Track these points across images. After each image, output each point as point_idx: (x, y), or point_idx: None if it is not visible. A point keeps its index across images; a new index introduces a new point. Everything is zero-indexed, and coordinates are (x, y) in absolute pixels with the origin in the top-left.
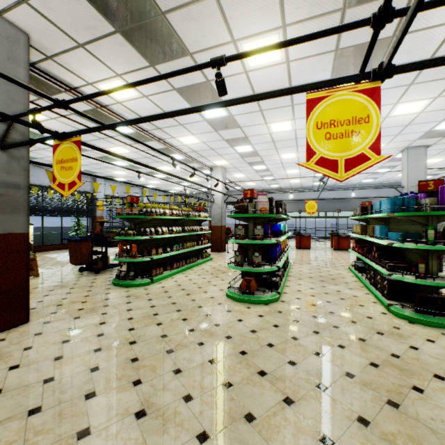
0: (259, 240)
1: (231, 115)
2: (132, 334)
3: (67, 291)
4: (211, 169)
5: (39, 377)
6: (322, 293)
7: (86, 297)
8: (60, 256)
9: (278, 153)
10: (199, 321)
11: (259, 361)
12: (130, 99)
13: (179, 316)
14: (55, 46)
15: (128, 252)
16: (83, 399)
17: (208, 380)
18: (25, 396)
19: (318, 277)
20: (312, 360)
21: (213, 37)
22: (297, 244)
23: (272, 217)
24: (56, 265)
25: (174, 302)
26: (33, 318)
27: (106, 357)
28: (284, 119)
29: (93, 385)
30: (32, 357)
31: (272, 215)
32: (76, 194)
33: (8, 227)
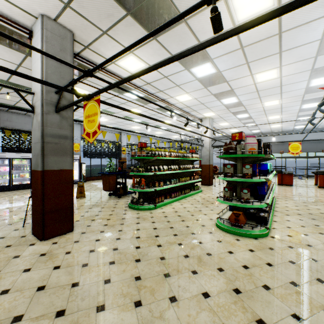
0: (247, 179)
1: (219, 71)
2: (138, 252)
3: (99, 210)
4: (200, 120)
5: (70, 280)
6: (316, 232)
7: (110, 216)
8: (100, 184)
9: (261, 101)
10: (193, 248)
11: (256, 305)
12: (140, 70)
13: (175, 240)
14: (89, 37)
15: (139, 184)
16: (94, 310)
17: (203, 318)
18: (57, 296)
19: (308, 215)
20: (323, 319)
21: None
22: (278, 181)
23: (260, 157)
24: (96, 190)
25: (171, 227)
26: (76, 228)
27: (116, 270)
28: (269, 68)
29: (104, 298)
30: (69, 260)
31: (261, 155)
32: (109, 143)
33: (60, 165)
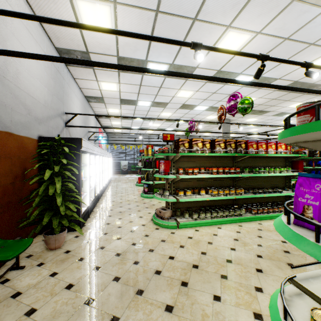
0: None
1: None
2: None
3: None
4: None
5: None
6: None
7: None
8: None
9: None
10: None
11: None
12: (255, 120)
13: None
14: (235, 119)
15: None
16: None
17: None
18: None
19: None
20: None
21: (277, 108)
22: None
23: (311, 158)
24: None
25: None
26: None
27: None
28: None
29: None
30: None
31: (309, 157)
32: None
33: None
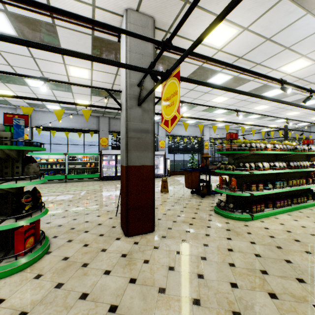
0: None
1: None
2: (235, 295)
3: (181, 209)
4: None
5: (142, 311)
6: None
7: (192, 219)
8: (182, 179)
9: None
10: None
11: None
12: (229, 40)
13: (303, 292)
14: (169, 17)
15: (227, 184)
16: None
17: None
18: None
19: None
20: None
21: None
22: None
23: None
24: (179, 185)
25: (287, 260)
26: (157, 228)
27: None
28: None
29: None
30: (145, 274)
31: None
32: (191, 138)
33: (142, 161)
